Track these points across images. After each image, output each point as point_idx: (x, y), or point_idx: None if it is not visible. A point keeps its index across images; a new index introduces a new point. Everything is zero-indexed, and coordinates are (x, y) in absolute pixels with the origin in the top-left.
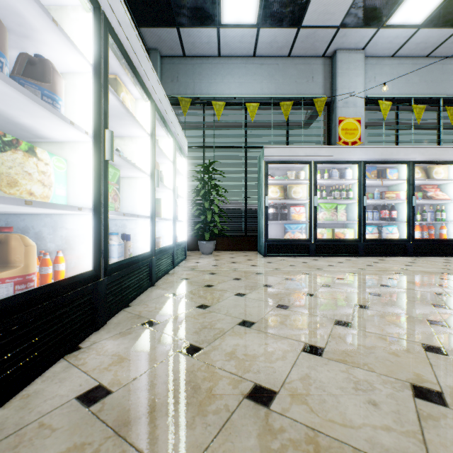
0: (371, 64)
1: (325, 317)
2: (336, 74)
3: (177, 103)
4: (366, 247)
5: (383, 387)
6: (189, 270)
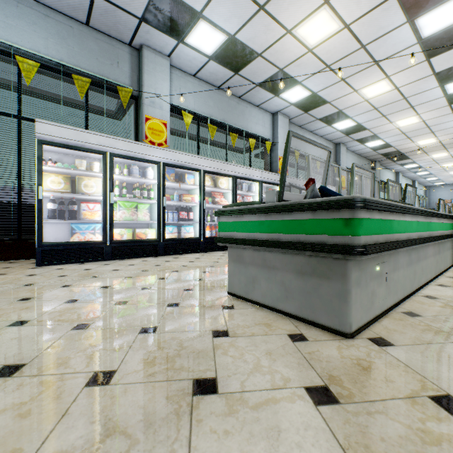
0: (178, 75)
1: None
2: (143, 70)
3: None
4: (166, 246)
5: None
6: None
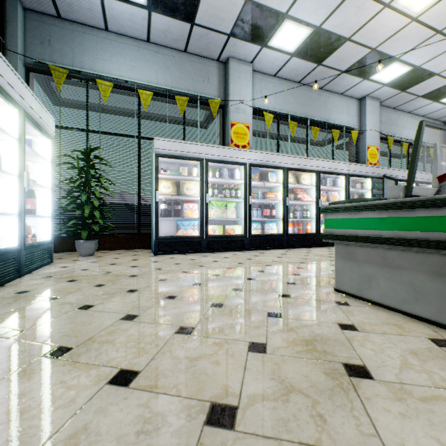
0: (259, 78)
1: (171, 324)
2: (229, 80)
3: (49, 72)
4: (251, 242)
5: (176, 419)
6: (42, 278)
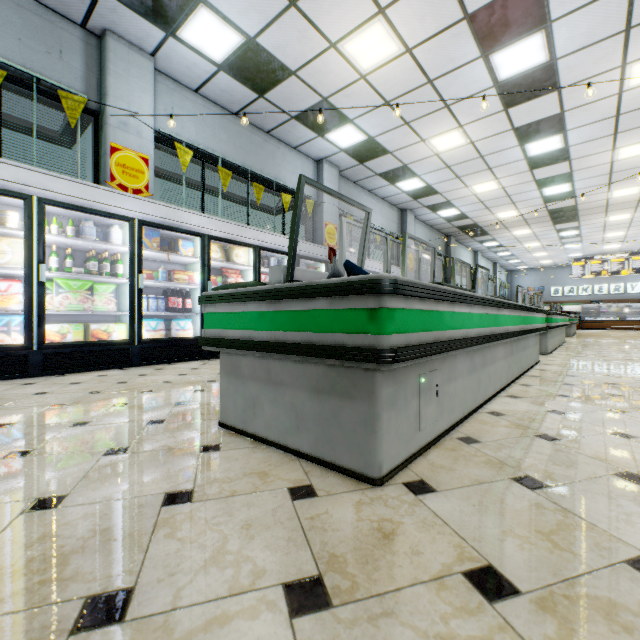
0: (169, 86)
1: None
2: (107, 70)
3: None
4: (144, 351)
5: None
6: None
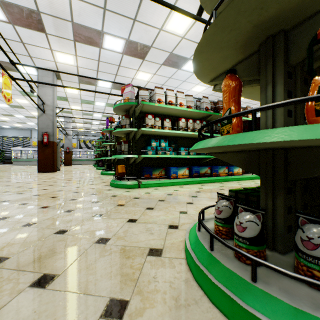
0: None
1: None
2: (32, 134)
3: None
4: None
5: None
6: None
